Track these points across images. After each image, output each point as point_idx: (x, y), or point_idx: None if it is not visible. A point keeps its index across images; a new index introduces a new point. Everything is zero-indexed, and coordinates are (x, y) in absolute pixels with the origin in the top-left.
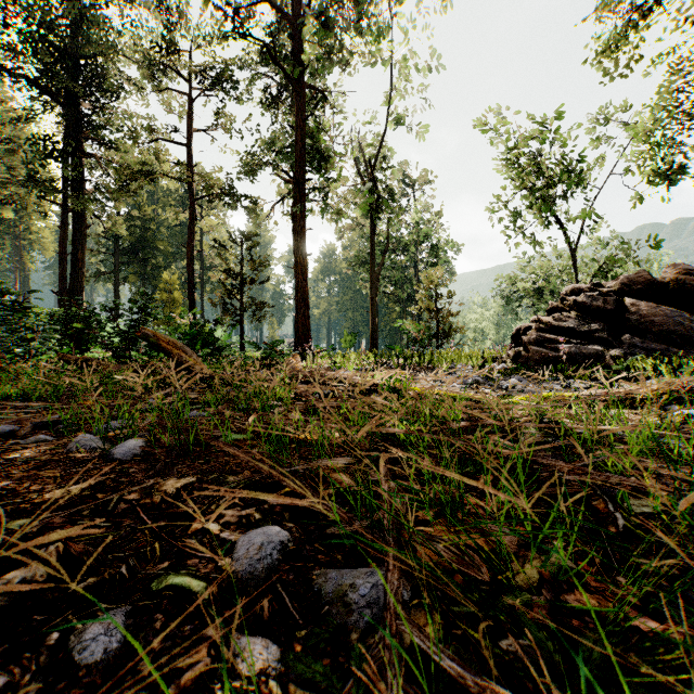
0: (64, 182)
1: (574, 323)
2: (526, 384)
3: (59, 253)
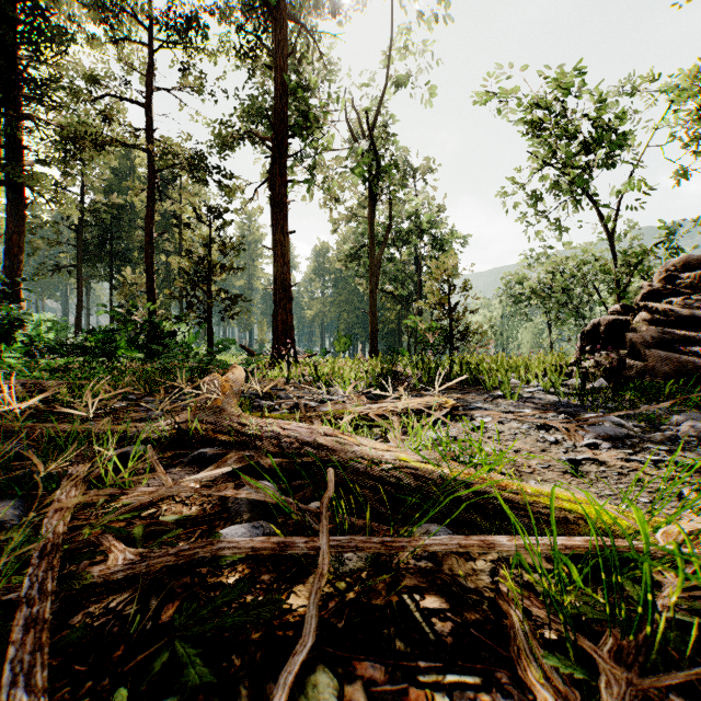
0: None
1: None
2: None
3: None
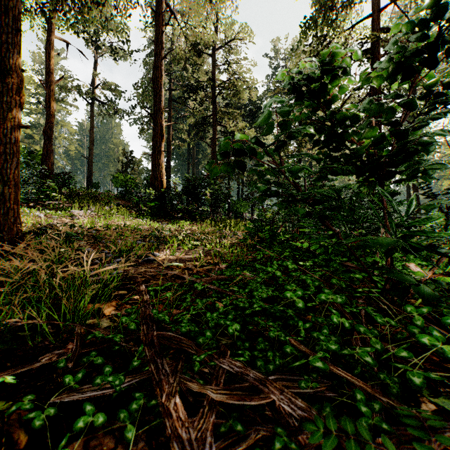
0: None
1: None
2: None
3: None
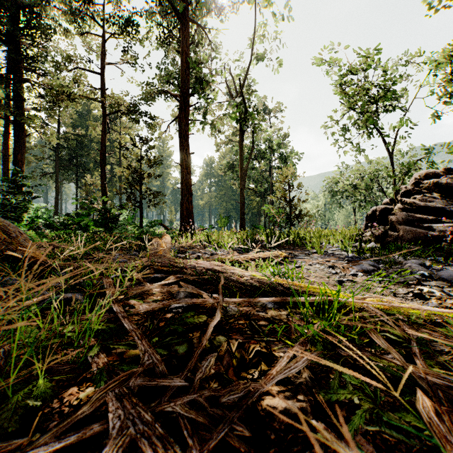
0: (7, 101)
1: (441, 203)
2: (451, 273)
3: (3, 155)
